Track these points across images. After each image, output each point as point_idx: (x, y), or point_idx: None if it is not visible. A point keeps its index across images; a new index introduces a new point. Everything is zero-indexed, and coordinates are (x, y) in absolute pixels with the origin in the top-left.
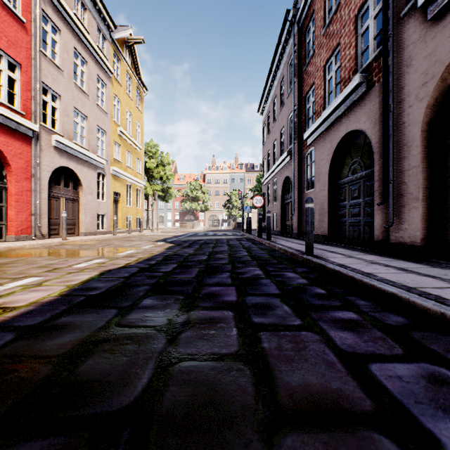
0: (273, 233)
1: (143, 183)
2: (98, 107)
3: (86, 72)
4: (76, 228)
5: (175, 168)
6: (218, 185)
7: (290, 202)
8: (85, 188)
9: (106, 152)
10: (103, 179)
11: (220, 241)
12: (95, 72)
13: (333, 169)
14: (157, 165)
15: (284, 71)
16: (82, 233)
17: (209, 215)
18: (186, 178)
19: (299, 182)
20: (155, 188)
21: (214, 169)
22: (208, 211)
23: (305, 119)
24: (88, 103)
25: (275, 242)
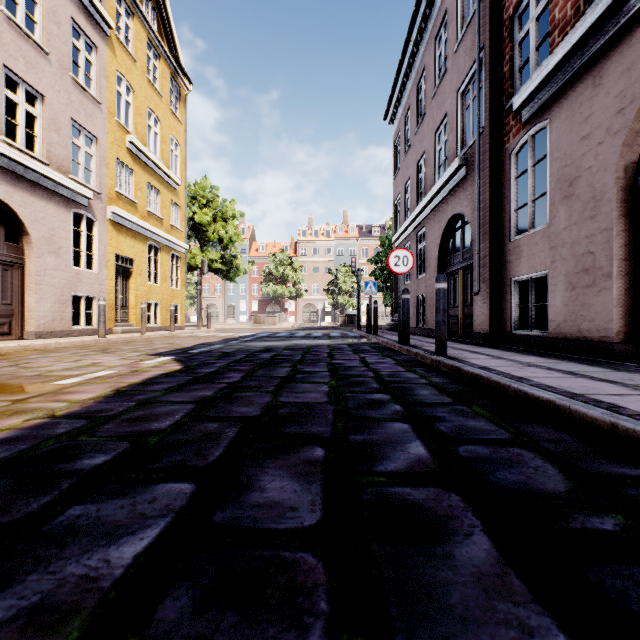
0: (419, 332)
1: (183, 246)
2: (74, 85)
3: (41, 4)
4: (17, 322)
5: (252, 233)
6: (317, 258)
7: (462, 268)
8: (38, 240)
9: (97, 177)
10: (92, 229)
11: (312, 354)
12: (68, 13)
13: (633, 151)
14: (215, 219)
15: (446, 2)
16: (30, 334)
17: (304, 304)
18: (269, 249)
19: (492, 218)
20: (209, 256)
21: (312, 234)
22: (302, 299)
23: (511, 70)
24: (46, 67)
25: (468, 361)
